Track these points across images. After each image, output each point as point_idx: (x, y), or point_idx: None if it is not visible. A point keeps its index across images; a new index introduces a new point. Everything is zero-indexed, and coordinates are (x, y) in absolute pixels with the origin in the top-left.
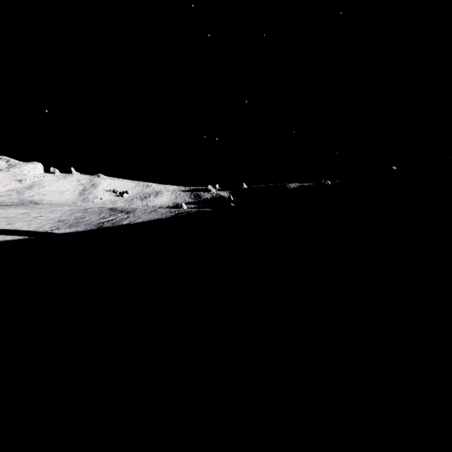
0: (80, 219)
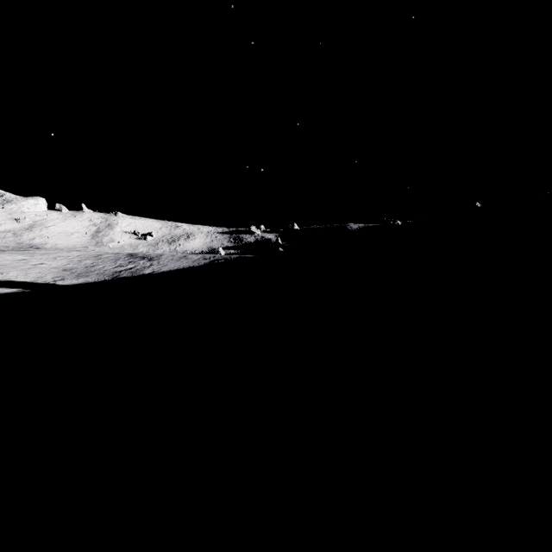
0: (91, 267)
